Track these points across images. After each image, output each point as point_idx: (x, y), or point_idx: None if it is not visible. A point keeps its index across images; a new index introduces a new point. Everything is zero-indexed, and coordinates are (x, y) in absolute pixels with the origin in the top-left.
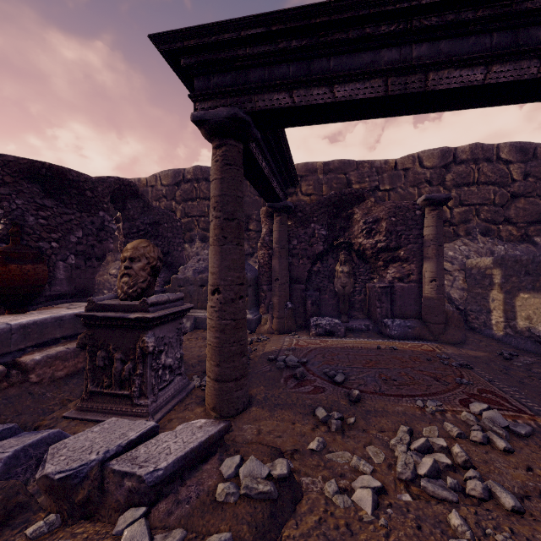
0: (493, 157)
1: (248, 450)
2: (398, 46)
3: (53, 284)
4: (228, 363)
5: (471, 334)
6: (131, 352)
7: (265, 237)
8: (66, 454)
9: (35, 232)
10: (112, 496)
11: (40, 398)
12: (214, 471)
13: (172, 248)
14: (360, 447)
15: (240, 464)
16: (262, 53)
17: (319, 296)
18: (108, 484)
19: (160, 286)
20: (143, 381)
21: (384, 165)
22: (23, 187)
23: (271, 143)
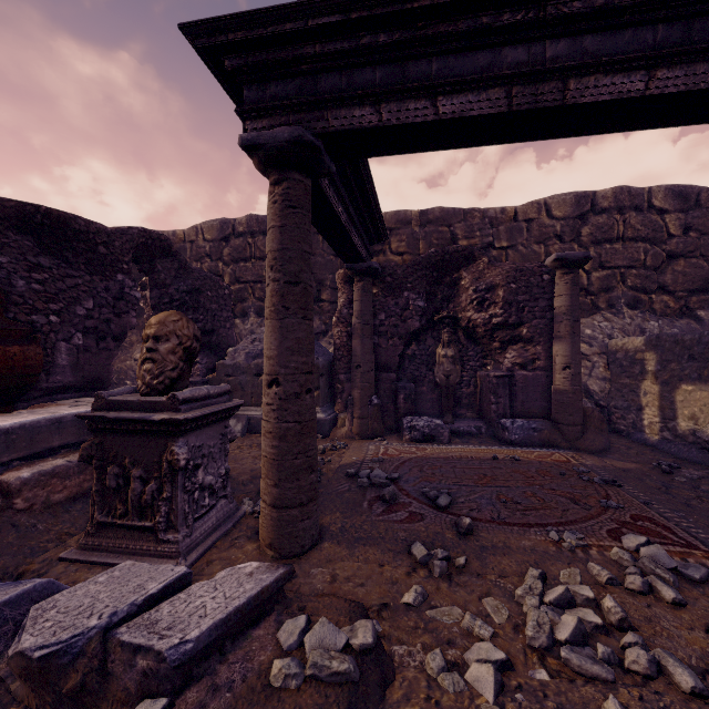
0: (643, 205)
1: (318, 607)
2: (526, 42)
3: (52, 373)
4: (291, 483)
5: (616, 438)
6: (155, 468)
7: (343, 310)
8: (54, 618)
9: (26, 301)
10: (117, 682)
11: (29, 532)
12: (268, 639)
13: (218, 325)
14: (474, 600)
15: (306, 629)
16: (338, 52)
17: (414, 388)
18: (113, 664)
19: (201, 375)
20: (172, 508)
21: (500, 214)
22: (9, 239)
23: (351, 181)
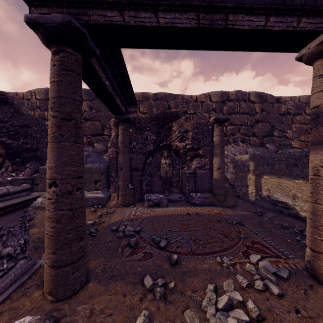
0: (247, 99)
1: None
2: None
3: None
4: (64, 250)
5: (238, 199)
6: None
7: (114, 140)
8: None
9: None
10: None
11: None
12: None
13: (41, 146)
14: (179, 314)
15: None
16: None
17: (150, 179)
18: None
19: (29, 174)
20: None
21: (190, 98)
22: None
23: (114, 68)
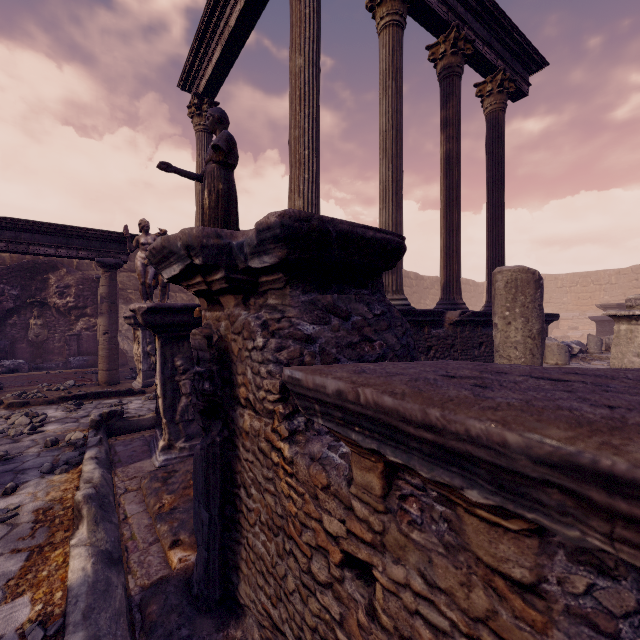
0: None
1: None
2: (15, 231)
3: None
4: None
5: None
6: None
7: None
8: None
9: None
10: None
11: None
12: None
13: None
14: None
15: None
16: None
17: (15, 345)
18: None
19: None
20: None
21: None
22: None
23: None
